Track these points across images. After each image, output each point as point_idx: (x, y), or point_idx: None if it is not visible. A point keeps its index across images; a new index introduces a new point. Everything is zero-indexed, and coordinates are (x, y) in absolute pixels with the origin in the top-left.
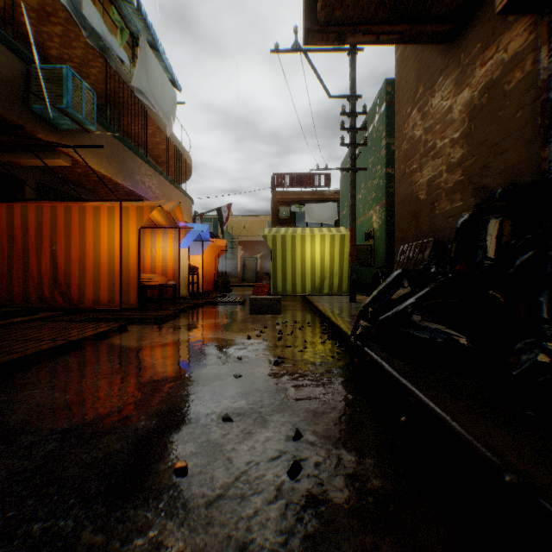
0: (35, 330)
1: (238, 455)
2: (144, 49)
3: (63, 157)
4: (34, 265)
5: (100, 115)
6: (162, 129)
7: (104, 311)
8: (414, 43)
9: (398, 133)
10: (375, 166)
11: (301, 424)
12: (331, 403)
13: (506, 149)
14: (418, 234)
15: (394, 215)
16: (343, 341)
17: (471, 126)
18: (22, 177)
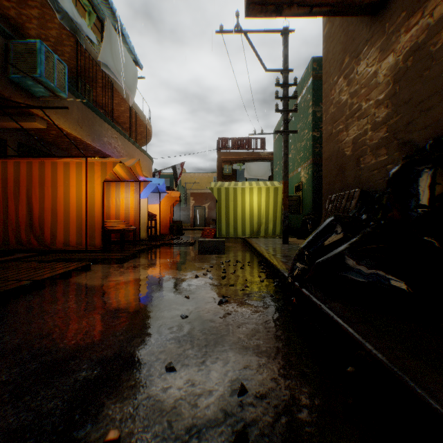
0: (7, 270)
1: (178, 418)
2: (109, 30)
3: (39, 120)
4: (12, 212)
5: (73, 86)
6: (126, 100)
7: (72, 252)
8: (343, 15)
9: (326, 99)
10: (303, 131)
11: (245, 375)
12: (274, 347)
13: (432, 106)
14: (344, 185)
15: (319, 171)
16: (280, 280)
17: (396, 87)
18: (5, 137)
